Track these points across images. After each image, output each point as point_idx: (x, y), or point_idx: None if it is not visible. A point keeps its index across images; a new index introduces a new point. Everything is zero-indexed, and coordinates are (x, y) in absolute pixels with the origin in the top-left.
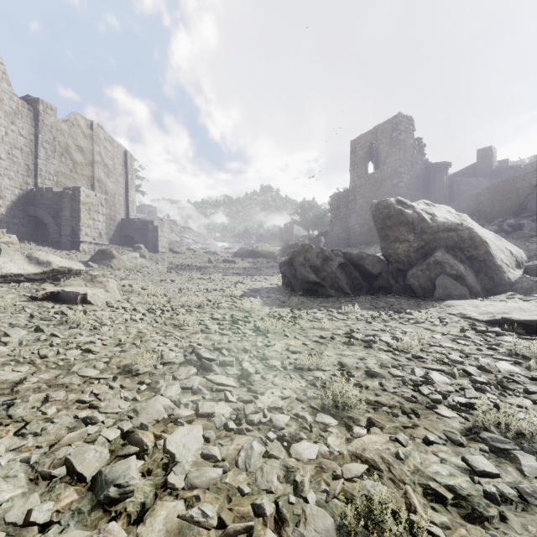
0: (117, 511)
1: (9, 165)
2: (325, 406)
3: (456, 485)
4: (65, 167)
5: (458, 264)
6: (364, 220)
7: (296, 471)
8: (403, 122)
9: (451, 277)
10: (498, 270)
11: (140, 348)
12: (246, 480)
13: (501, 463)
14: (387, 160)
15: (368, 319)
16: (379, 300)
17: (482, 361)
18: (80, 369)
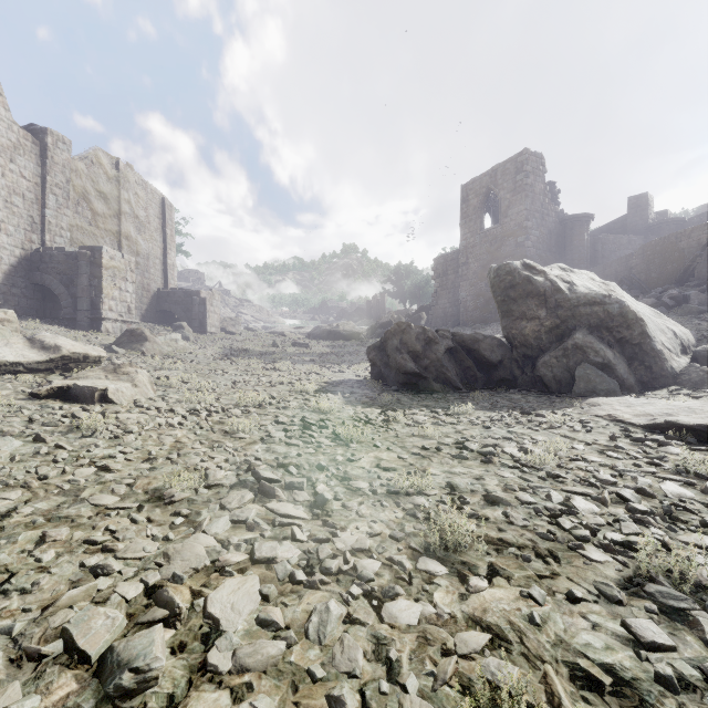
0: (132, 707)
1: (7, 217)
2: (429, 546)
3: (615, 663)
4: (83, 219)
5: (605, 349)
6: (479, 290)
7: (390, 643)
8: (530, 161)
9: (596, 366)
10: (658, 357)
11: (177, 465)
12: (319, 658)
13: (676, 630)
14: (509, 211)
15: (486, 423)
16: (500, 397)
17: (642, 481)
18: (93, 495)
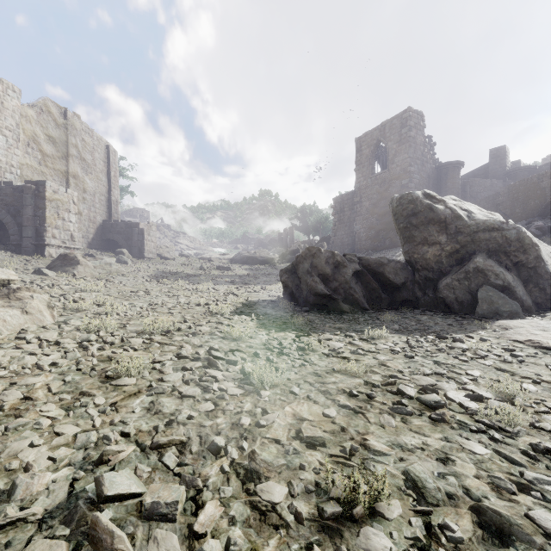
0: None
1: None
2: None
3: None
4: (32, 159)
5: (504, 272)
6: (370, 223)
7: None
8: (413, 118)
9: (496, 288)
10: None
11: None
12: None
13: None
14: (395, 159)
15: (406, 350)
16: (408, 318)
17: None
18: None
